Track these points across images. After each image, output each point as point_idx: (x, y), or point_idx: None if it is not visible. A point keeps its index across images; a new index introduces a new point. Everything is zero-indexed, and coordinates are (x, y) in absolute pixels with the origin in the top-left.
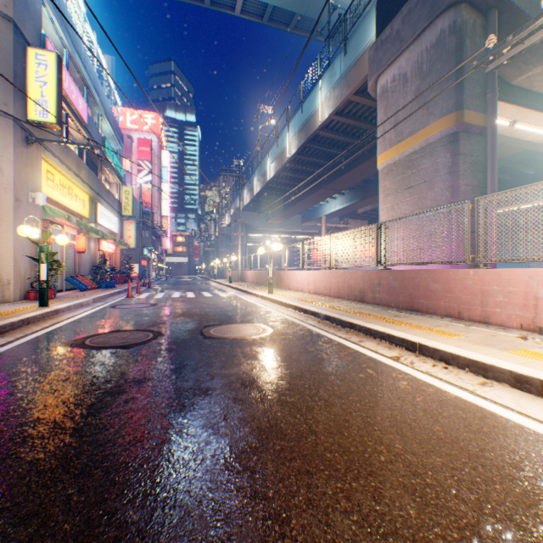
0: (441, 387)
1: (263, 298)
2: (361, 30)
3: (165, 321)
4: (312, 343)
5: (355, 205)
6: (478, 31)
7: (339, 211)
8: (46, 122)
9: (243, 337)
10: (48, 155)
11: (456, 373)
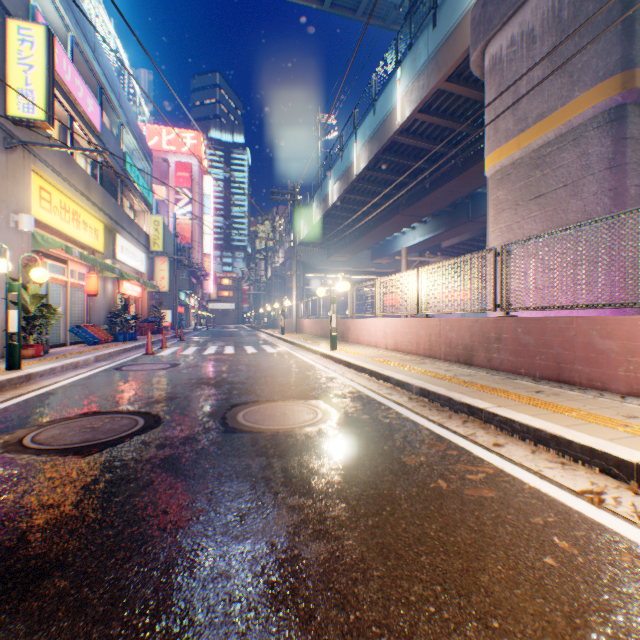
0: None
1: (323, 356)
2: None
3: (176, 394)
4: (410, 447)
5: (439, 236)
6: None
7: (419, 244)
8: (31, 119)
9: (290, 430)
10: (41, 167)
11: None
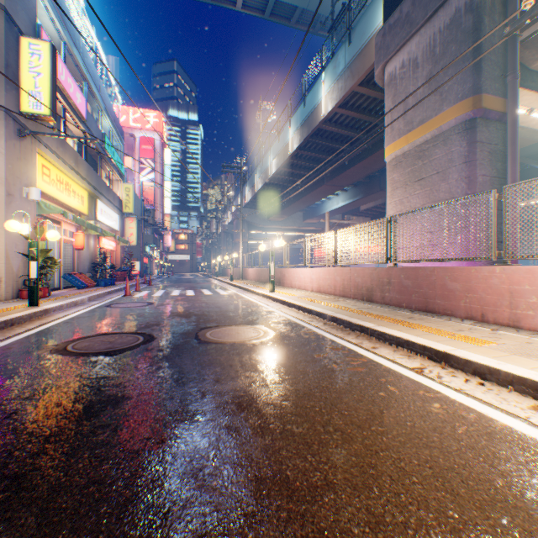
0: (484, 412)
1: (264, 296)
2: (367, 17)
3: (159, 322)
4: (319, 349)
5: (357, 202)
6: (498, 9)
7: (342, 208)
8: (39, 114)
9: (242, 341)
10: (44, 149)
11: (498, 392)
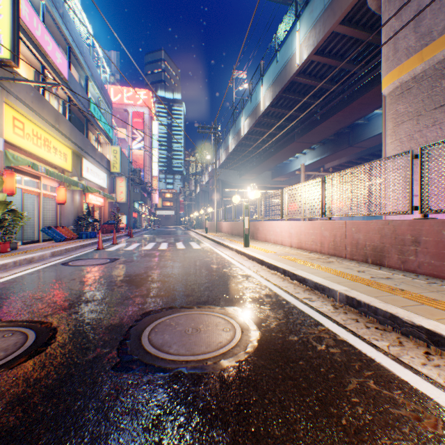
0: None
1: (238, 252)
2: None
3: (94, 295)
4: (384, 422)
5: (325, 159)
6: None
7: (309, 166)
8: None
9: (200, 366)
10: (13, 101)
11: None
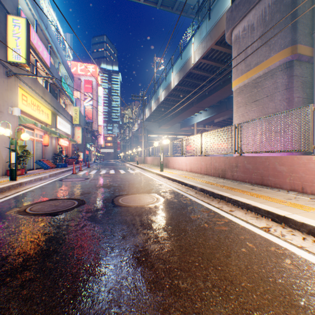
0: None
1: (157, 174)
2: (220, 2)
3: (90, 191)
4: (194, 212)
5: (213, 117)
6: None
7: (203, 121)
8: (19, 62)
9: (142, 205)
10: (23, 84)
11: None
